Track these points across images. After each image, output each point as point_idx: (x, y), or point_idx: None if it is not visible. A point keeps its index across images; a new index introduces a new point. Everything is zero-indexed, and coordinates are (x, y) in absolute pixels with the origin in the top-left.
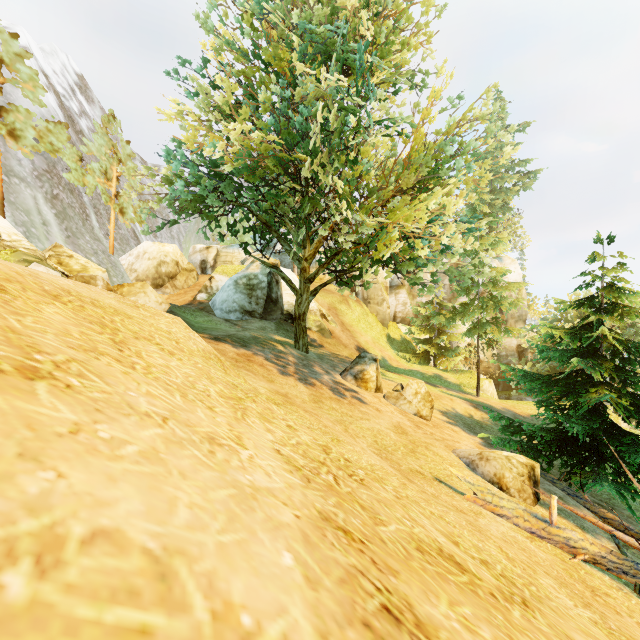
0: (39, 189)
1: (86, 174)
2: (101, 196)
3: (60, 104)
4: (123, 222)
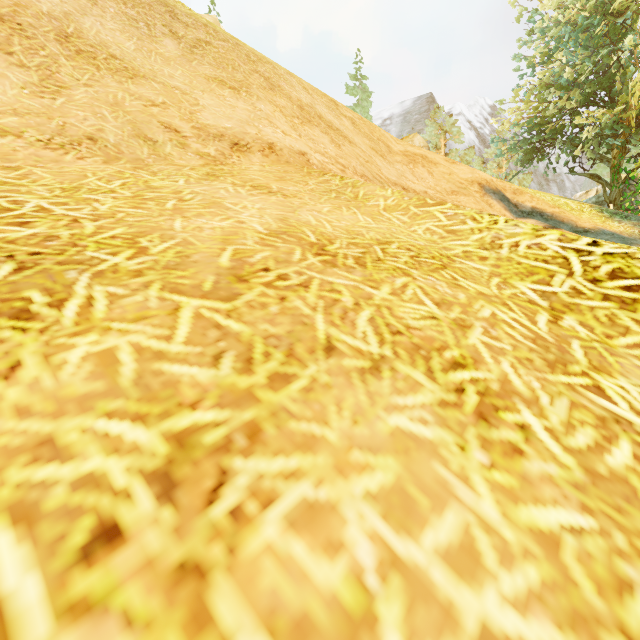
0: None
1: (486, 170)
2: None
3: (477, 135)
4: None
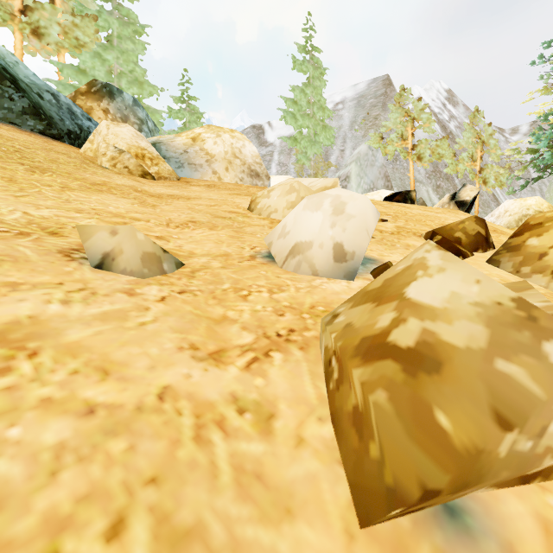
0: (429, 185)
1: (458, 164)
2: (466, 175)
3: (437, 121)
4: (485, 190)
